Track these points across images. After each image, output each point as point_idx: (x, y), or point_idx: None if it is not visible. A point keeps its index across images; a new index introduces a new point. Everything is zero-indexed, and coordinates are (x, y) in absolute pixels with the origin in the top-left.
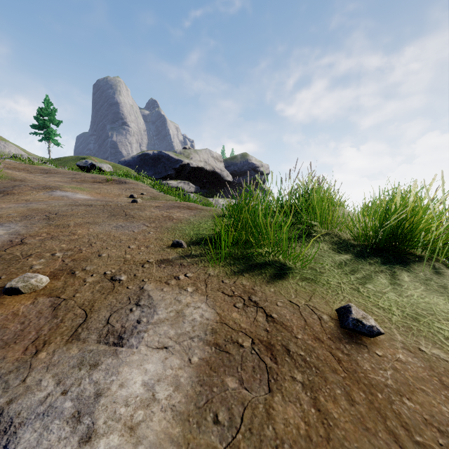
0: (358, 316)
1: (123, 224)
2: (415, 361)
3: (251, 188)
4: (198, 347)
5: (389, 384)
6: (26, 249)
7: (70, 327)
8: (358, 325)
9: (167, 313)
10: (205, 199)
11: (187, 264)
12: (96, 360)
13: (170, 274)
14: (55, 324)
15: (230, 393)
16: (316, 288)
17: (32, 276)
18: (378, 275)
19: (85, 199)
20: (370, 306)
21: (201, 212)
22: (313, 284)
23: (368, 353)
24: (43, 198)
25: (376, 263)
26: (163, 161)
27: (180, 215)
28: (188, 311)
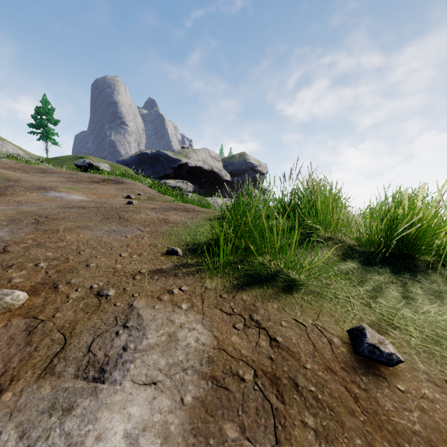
0: (374, 341)
1: (116, 229)
2: (444, 398)
3: (250, 189)
4: (193, 382)
5: (417, 430)
6: (7, 258)
7: (45, 357)
8: (375, 353)
9: (158, 337)
10: (203, 199)
11: (182, 275)
12: (71, 402)
13: (163, 288)
14: (27, 353)
15: (229, 446)
16: (323, 304)
17: (8, 292)
18: (389, 287)
19: (79, 200)
20: (385, 326)
21: (199, 214)
22: (320, 298)
23: (389, 387)
24: (35, 200)
25: (385, 272)
26: (161, 160)
27: (177, 217)
28: (181, 334)
